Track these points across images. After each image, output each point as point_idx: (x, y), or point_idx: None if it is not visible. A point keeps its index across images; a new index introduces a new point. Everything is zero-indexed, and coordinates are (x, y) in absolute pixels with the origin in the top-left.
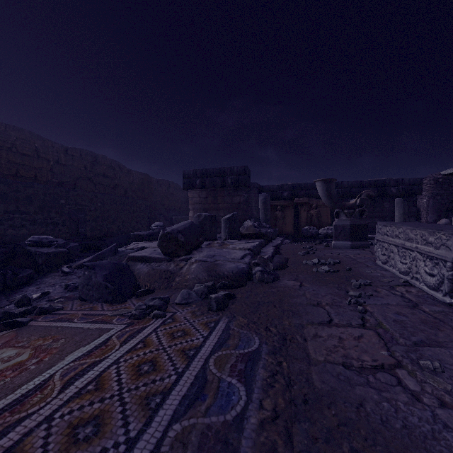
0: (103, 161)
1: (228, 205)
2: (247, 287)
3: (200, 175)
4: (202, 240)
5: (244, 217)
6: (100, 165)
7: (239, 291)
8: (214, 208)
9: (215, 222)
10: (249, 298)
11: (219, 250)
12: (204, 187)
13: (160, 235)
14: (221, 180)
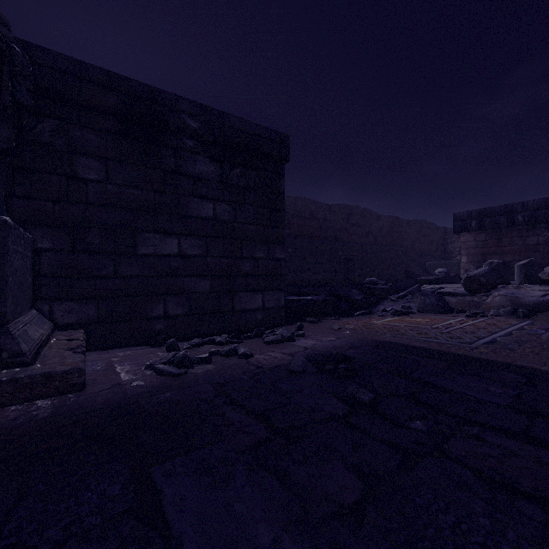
0: (357, 211)
1: (518, 248)
2: (547, 313)
3: (476, 216)
4: (499, 282)
5: (545, 261)
6: (354, 215)
7: (540, 314)
8: (497, 252)
9: (508, 268)
10: (548, 316)
11: (517, 290)
12: (482, 229)
13: (464, 278)
14: (507, 218)
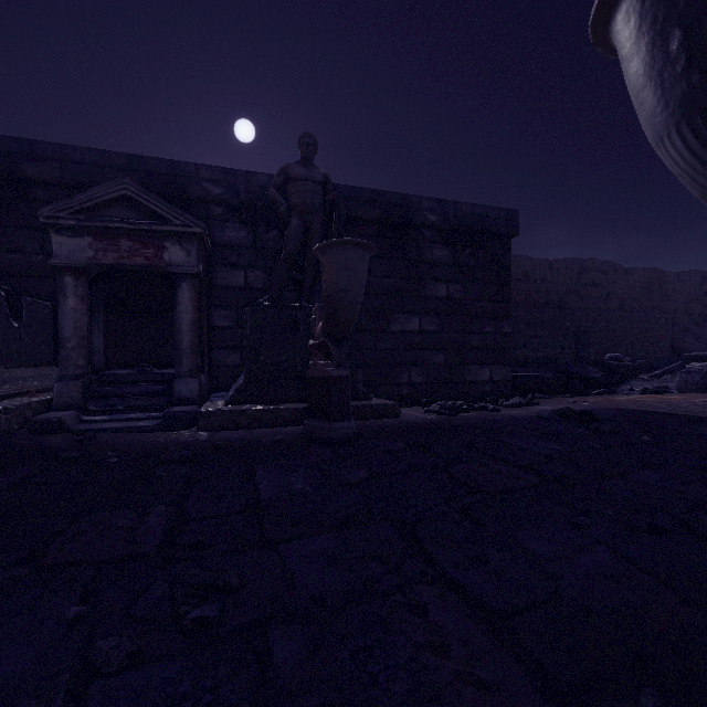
0: (592, 266)
1: None
2: None
3: None
4: None
5: None
6: (587, 272)
7: None
8: None
9: None
10: None
11: None
12: None
13: None
14: None
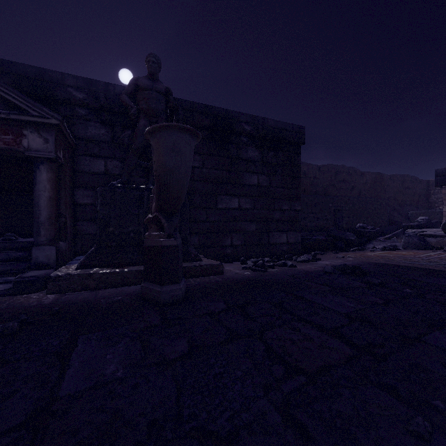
0: (343, 170)
1: None
2: None
3: None
4: None
5: None
6: (340, 173)
7: None
8: None
9: None
10: None
11: None
12: None
13: (443, 223)
14: None
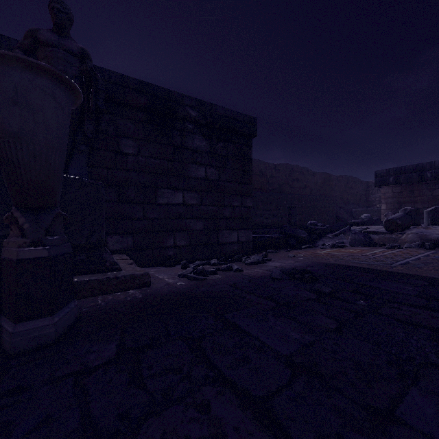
0: (296, 169)
1: (427, 198)
2: None
3: (393, 173)
4: (411, 224)
5: None
6: (294, 173)
7: None
8: (410, 201)
9: (419, 213)
10: None
11: (425, 230)
12: (398, 183)
13: (384, 220)
14: (418, 175)
